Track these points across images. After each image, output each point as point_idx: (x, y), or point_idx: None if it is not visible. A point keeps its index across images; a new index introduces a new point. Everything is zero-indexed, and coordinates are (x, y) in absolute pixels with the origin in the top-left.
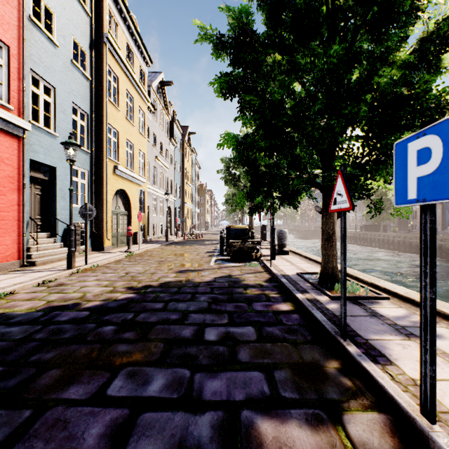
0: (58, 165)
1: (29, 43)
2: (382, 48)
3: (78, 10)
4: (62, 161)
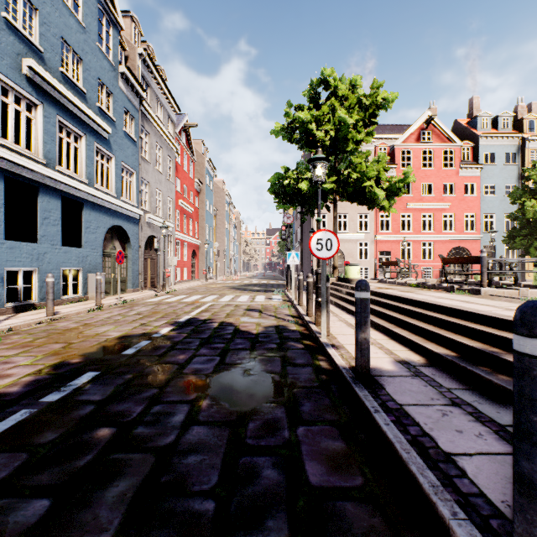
0: (496, 244)
1: (482, 205)
2: (527, 228)
3: (508, 169)
4: (498, 242)
